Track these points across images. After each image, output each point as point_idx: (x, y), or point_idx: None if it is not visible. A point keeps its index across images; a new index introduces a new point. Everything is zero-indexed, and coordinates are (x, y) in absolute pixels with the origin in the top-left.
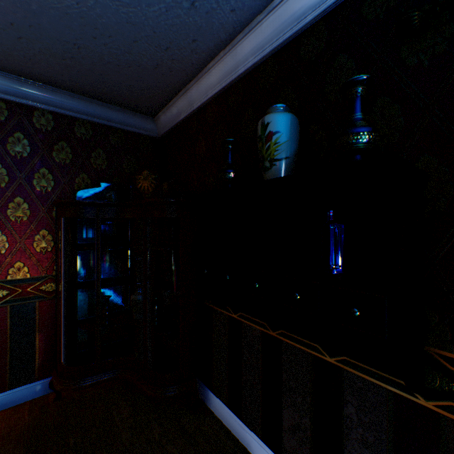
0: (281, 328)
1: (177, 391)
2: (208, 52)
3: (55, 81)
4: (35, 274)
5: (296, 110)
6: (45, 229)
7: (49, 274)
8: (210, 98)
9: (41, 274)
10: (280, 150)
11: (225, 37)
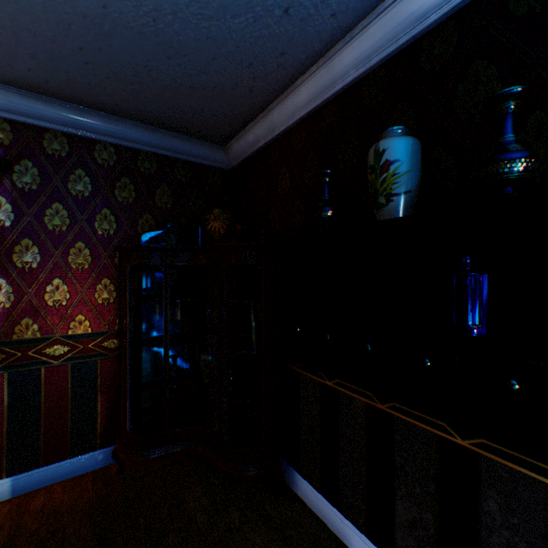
0: (393, 400)
1: (259, 470)
2: (298, 66)
3: (119, 110)
4: (96, 329)
5: (414, 132)
6: (107, 278)
7: (111, 328)
8: (296, 121)
9: (103, 329)
10: (399, 183)
11: (321, 47)
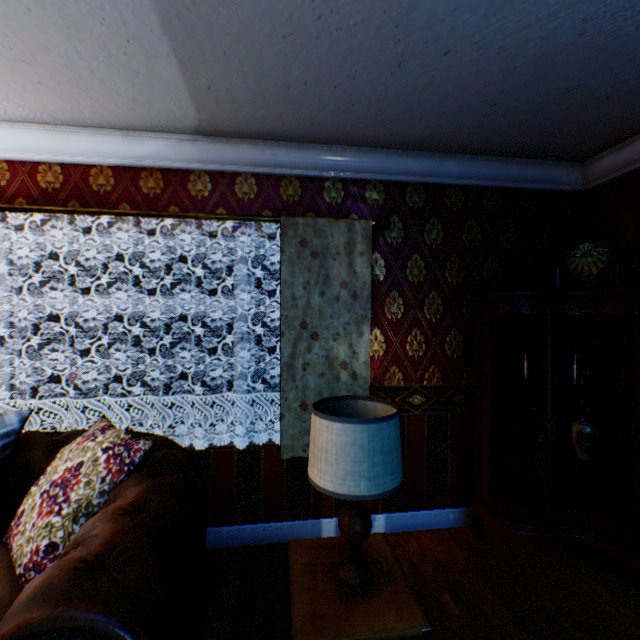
0: None
1: None
2: None
3: (480, 147)
4: (446, 382)
5: None
6: (454, 328)
7: (458, 382)
8: None
9: (451, 382)
10: None
11: None
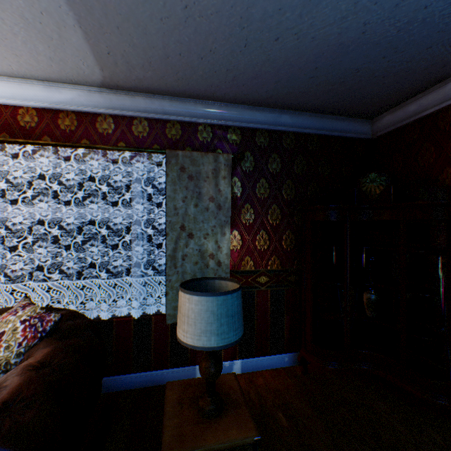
0: None
1: None
2: None
3: (305, 106)
4: (283, 267)
5: None
6: (289, 230)
7: (291, 267)
8: None
9: (287, 267)
10: None
11: None
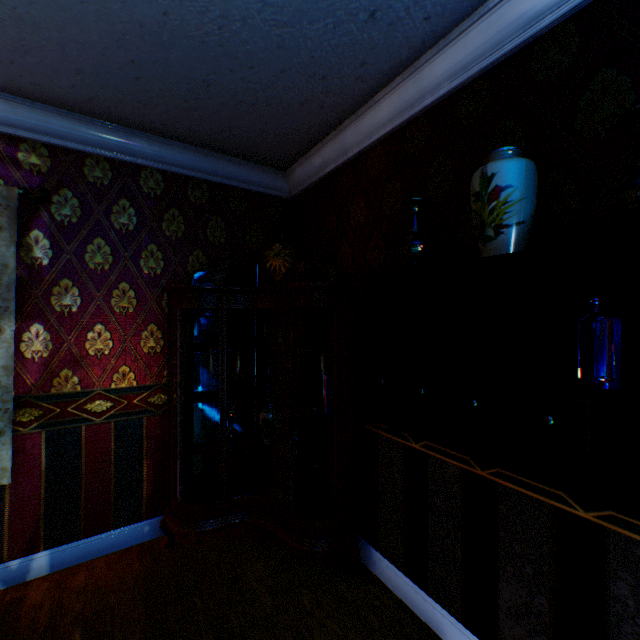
0: (496, 465)
1: (332, 545)
2: (380, 78)
3: (169, 131)
4: (142, 382)
5: (523, 153)
6: (153, 323)
7: (158, 382)
8: (374, 141)
9: (149, 382)
10: (512, 212)
11: (408, 55)
